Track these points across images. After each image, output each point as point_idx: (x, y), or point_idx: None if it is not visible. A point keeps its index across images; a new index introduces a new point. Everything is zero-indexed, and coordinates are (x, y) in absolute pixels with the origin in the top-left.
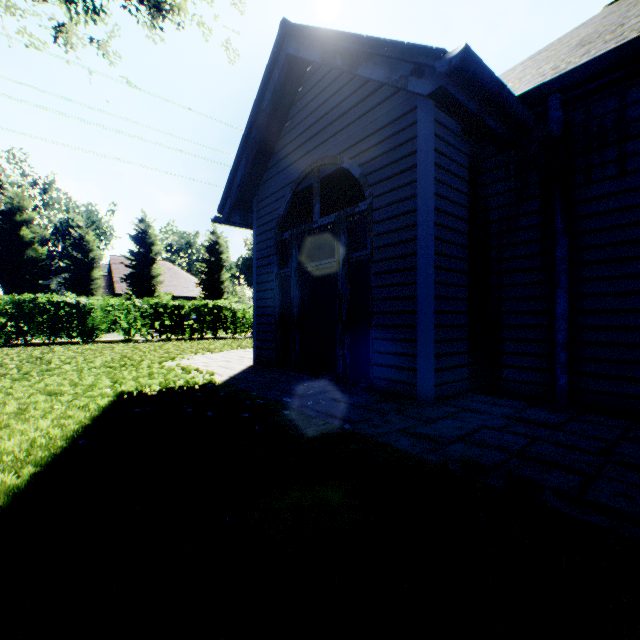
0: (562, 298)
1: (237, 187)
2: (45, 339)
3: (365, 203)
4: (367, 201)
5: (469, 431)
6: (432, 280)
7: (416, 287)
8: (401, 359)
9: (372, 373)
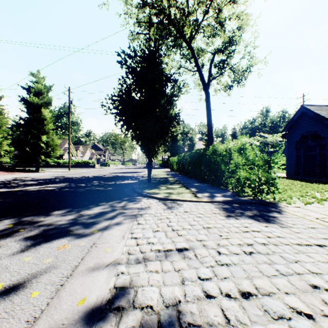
0: None
1: (283, 134)
2: None
3: (324, 142)
4: (325, 142)
5: None
6: None
7: None
8: None
9: (326, 175)
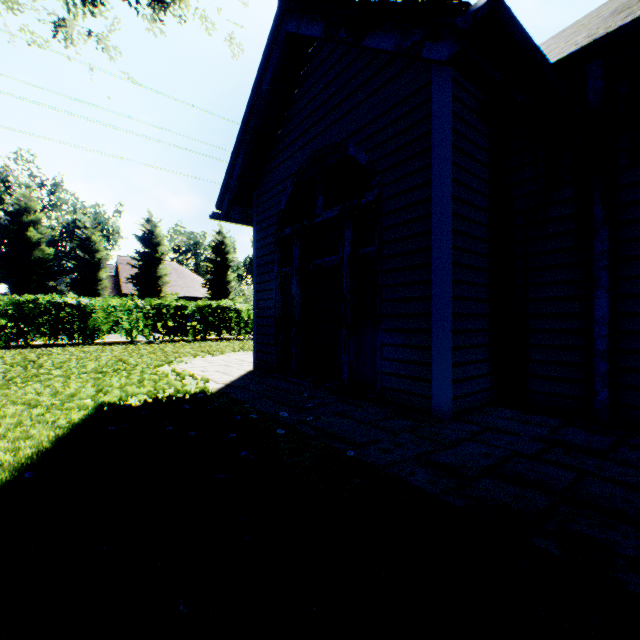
0: (602, 299)
1: (235, 180)
2: (46, 340)
3: (372, 193)
4: (375, 191)
5: (498, 459)
6: (449, 278)
7: (431, 286)
8: (413, 368)
9: (380, 383)
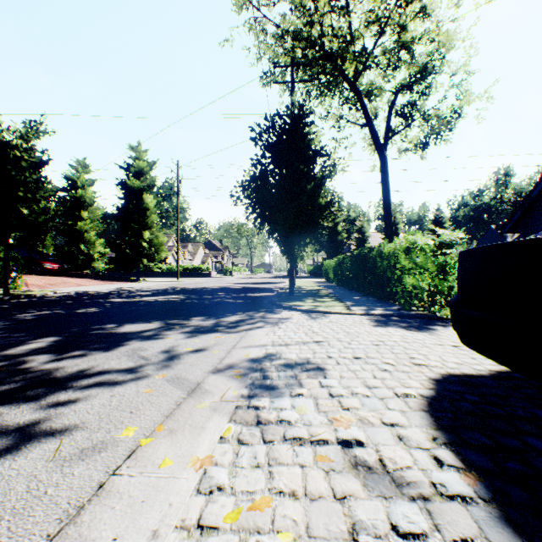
0: None
1: (514, 221)
2: None
3: None
4: None
5: None
6: None
7: None
8: None
9: None
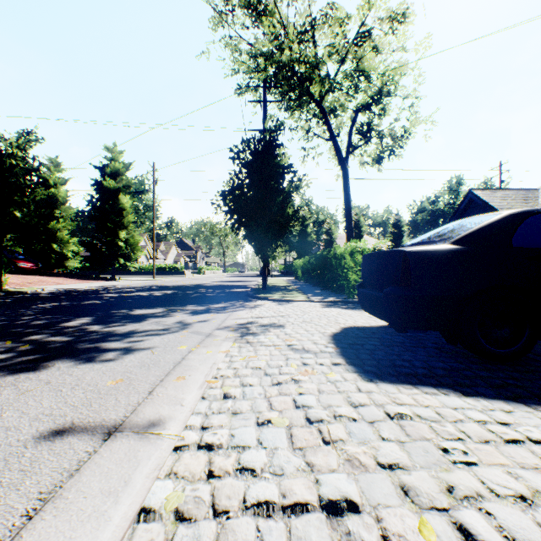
0: None
1: None
2: None
3: None
4: None
5: None
6: None
7: None
8: None
9: None
